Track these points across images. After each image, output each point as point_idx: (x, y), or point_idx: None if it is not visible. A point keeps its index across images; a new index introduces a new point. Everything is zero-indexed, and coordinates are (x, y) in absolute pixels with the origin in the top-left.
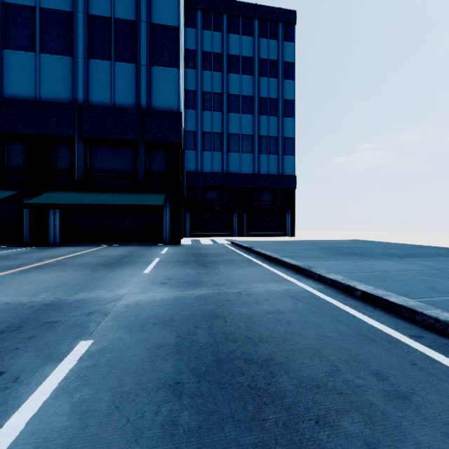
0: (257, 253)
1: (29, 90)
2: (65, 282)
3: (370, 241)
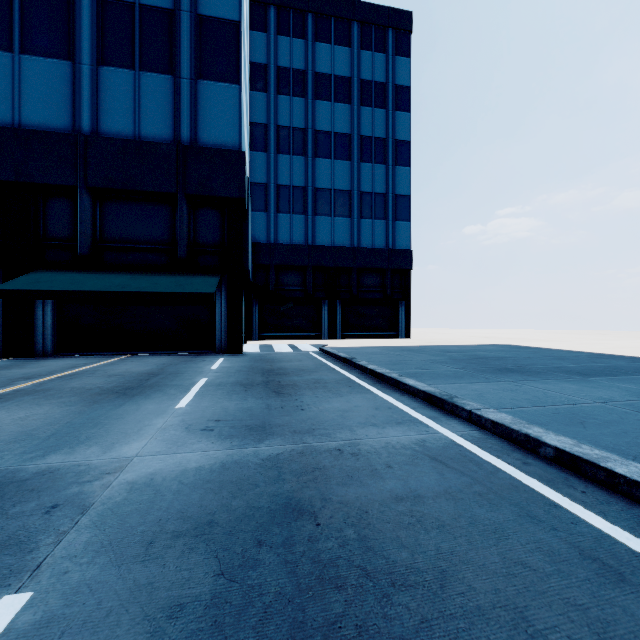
0: (362, 368)
1: (2, 112)
2: (33, 429)
3: (525, 347)
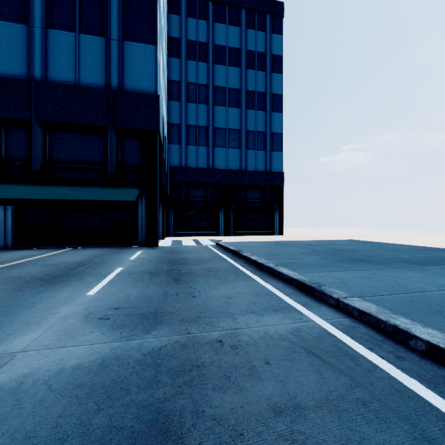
0: (246, 259)
1: None
2: None
3: (367, 242)
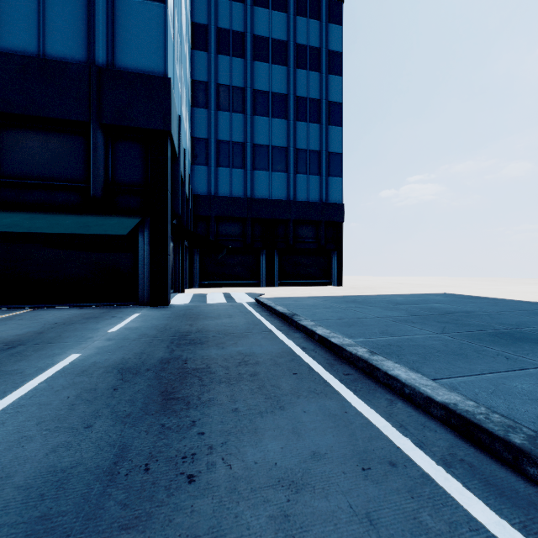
0: (306, 332)
1: None
2: None
3: (472, 297)
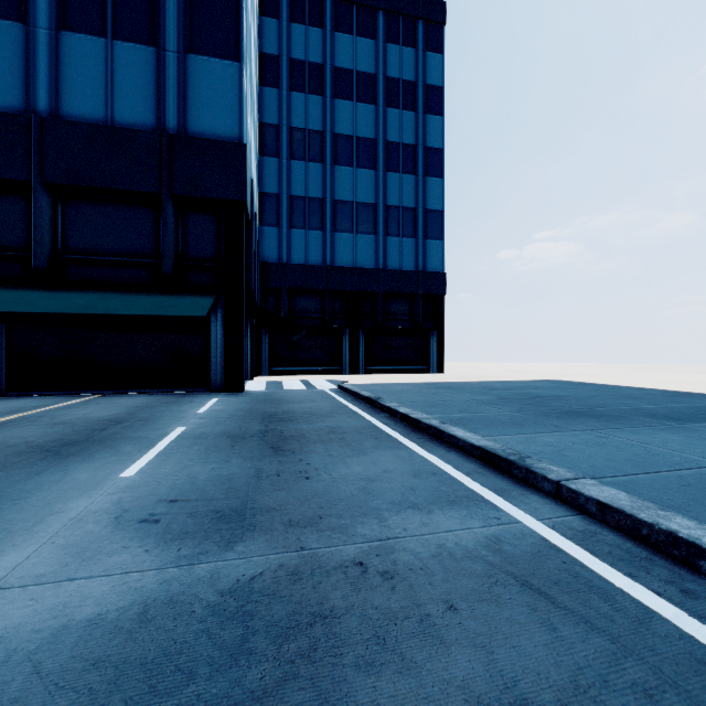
0: (390, 412)
1: None
2: None
3: (581, 383)
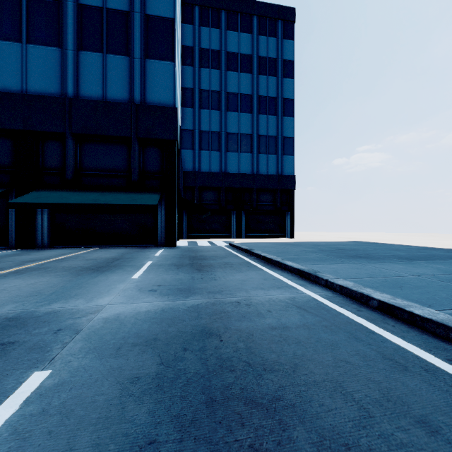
0: (257, 256)
1: (14, 83)
2: (41, 289)
3: (373, 243)
